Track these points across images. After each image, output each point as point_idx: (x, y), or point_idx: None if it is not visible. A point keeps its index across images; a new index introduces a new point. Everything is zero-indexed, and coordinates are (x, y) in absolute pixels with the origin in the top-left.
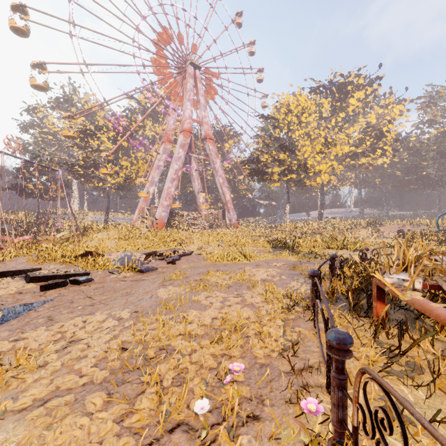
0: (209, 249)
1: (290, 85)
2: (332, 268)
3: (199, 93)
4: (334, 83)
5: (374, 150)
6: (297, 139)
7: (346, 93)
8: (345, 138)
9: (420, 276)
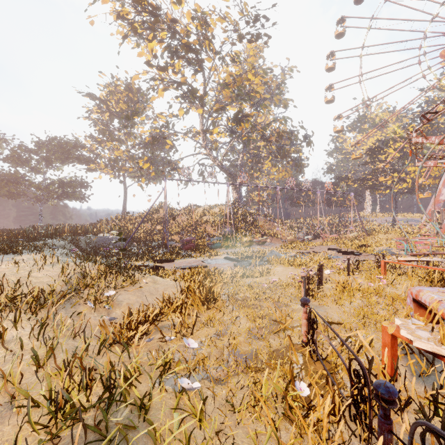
0: None
1: None
2: None
3: None
4: None
5: None
6: None
7: None
8: None
9: None
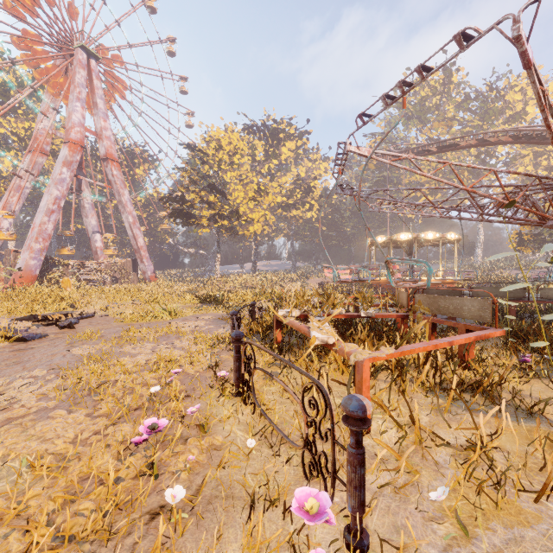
0: (120, 308)
1: (222, 118)
2: (252, 313)
3: (96, 92)
4: (268, 127)
5: (303, 203)
6: (228, 181)
7: (279, 140)
8: (278, 187)
9: (298, 309)
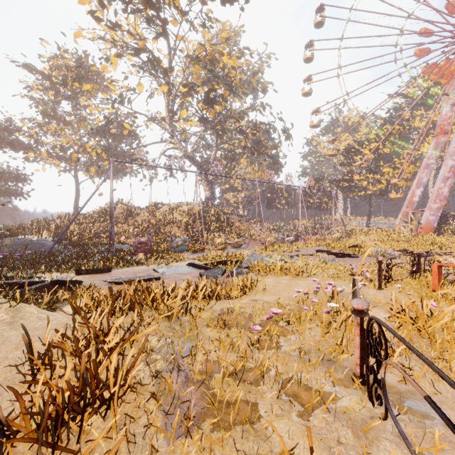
0: None
1: None
2: None
3: None
4: None
5: None
6: None
7: None
8: None
9: None
